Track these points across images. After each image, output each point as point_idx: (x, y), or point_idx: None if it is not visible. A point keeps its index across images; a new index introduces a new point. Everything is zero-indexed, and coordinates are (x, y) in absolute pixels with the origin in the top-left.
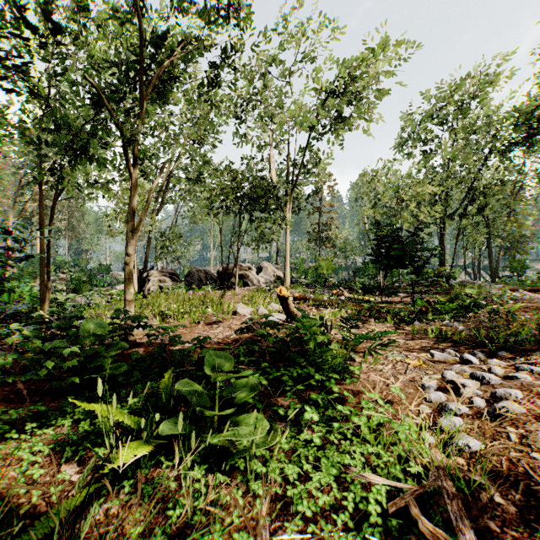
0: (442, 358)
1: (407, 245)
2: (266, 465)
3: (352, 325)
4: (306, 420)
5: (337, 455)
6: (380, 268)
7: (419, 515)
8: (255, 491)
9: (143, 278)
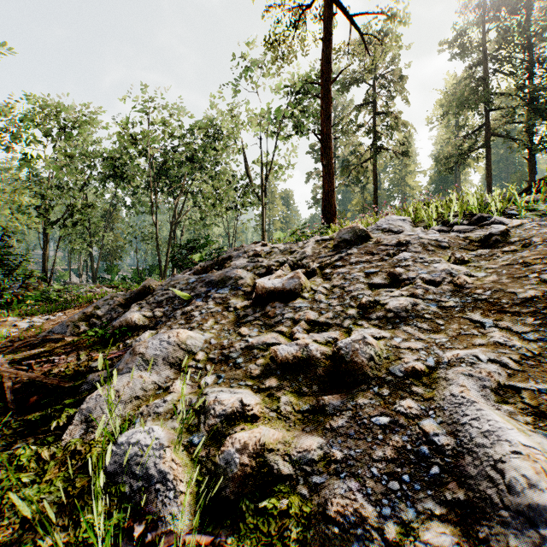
0: (15, 320)
1: None
2: None
3: None
4: None
5: None
6: None
7: None
8: None
9: None
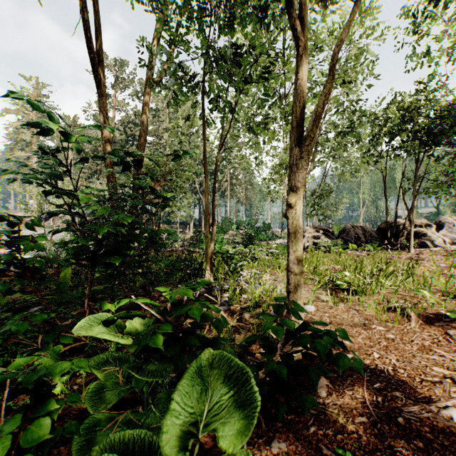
0: None
1: None
2: None
3: None
4: None
5: None
6: None
7: None
8: None
9: None
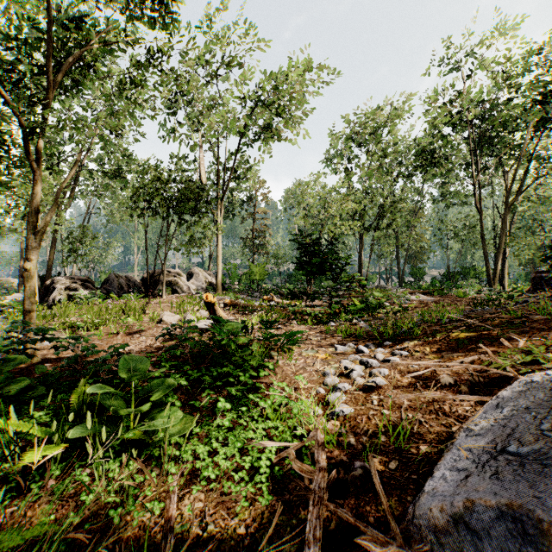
0: (343, 350)
1: (327, 254)
2: (180, 450)
3: (271, 326)
4: (221, 410)
5: (243, 432)
6: (305, 275)
7: (294, 459)
8: (168, 471)
9: (47, 286)
